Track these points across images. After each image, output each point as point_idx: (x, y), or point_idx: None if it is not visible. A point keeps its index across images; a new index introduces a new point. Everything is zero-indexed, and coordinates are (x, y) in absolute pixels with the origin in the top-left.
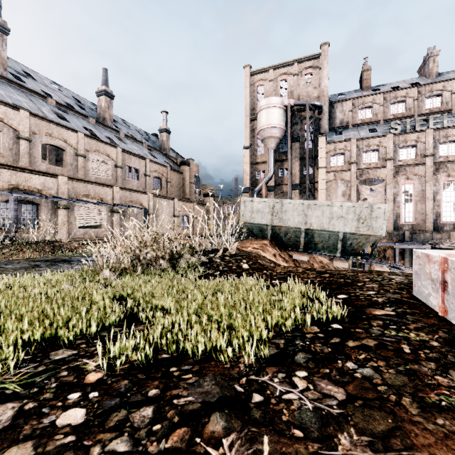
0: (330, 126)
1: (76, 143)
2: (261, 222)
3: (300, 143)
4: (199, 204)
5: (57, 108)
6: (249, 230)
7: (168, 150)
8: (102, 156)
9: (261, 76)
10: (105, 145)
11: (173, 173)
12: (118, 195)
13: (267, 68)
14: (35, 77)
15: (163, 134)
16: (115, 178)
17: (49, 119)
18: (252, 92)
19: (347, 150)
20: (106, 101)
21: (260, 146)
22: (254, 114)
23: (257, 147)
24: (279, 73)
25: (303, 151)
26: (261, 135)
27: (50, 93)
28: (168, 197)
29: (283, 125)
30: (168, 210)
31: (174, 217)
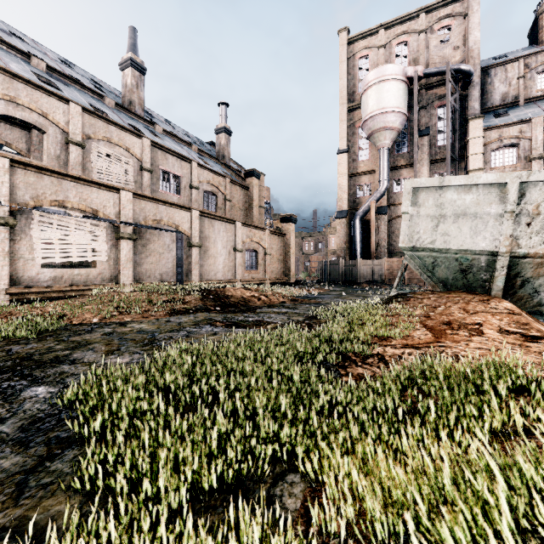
0: (483, 107)
1: (66, 122)
2: (471, 244)
3: (429, 139)
4: (274, 233)
5: (50, 76)
6: (425, 270)
7: (229, 158)
8: (117, 150)
9: (366, 42)
10: (122, 131)
11: (235, 188)
12: (130, 208)
13: (375, 29)
14: (31, 43)
15: (222, 136)
16: (140, 187)
17: (9, 69)
18: (351, 69)
19: (524, 137)
20: (133, 76)
21: (363, 148)
22: (353, 100)
23: (358, 150)
24: (394, 34)
25: (434, 149)
26: (369, 127)
27: (46, 60)
28: (224, 219)
29: (404, 108)
30: (225, 239)
31: (235, 251)
